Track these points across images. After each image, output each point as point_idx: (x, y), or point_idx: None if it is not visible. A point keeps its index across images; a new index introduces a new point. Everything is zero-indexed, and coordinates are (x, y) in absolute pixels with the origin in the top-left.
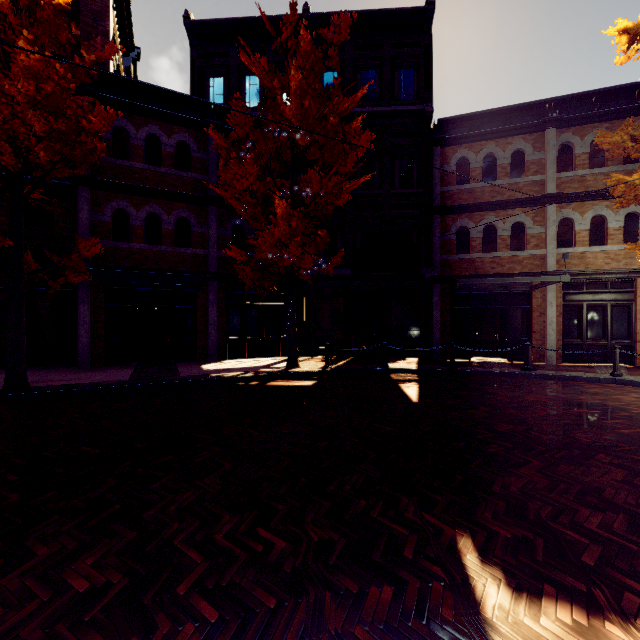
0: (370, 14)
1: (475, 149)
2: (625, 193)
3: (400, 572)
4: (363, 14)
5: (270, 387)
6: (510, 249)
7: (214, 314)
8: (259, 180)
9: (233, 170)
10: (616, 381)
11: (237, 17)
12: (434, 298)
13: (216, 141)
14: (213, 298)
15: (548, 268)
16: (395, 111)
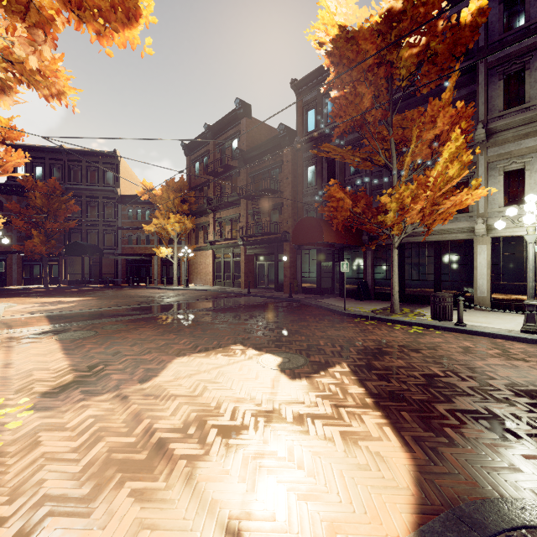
0: (91, 152)
1: (134, 207)
2: (157, 232)
3: (5, 297)
4: (87, 151)
5: (26, 290)
6: (146, 244)
7: (15, 267)
8: (27, 223)
9: (15, 221)
10: (146, 287)
11: (29, 145)
12: (119, 261)
13: (10, 208)
14: (15, 261)
15: (155, 252)
16: (103, 189)
